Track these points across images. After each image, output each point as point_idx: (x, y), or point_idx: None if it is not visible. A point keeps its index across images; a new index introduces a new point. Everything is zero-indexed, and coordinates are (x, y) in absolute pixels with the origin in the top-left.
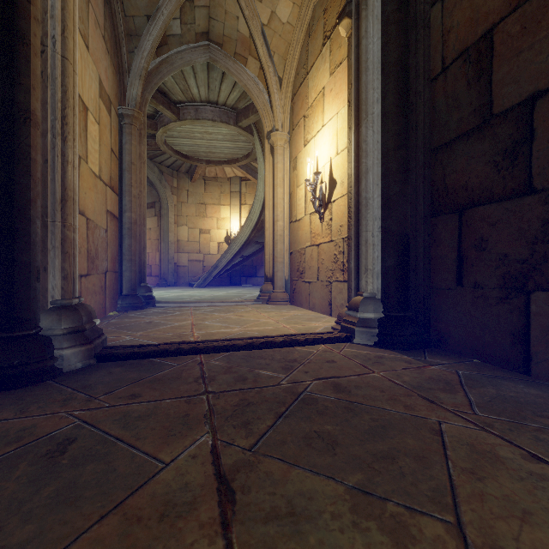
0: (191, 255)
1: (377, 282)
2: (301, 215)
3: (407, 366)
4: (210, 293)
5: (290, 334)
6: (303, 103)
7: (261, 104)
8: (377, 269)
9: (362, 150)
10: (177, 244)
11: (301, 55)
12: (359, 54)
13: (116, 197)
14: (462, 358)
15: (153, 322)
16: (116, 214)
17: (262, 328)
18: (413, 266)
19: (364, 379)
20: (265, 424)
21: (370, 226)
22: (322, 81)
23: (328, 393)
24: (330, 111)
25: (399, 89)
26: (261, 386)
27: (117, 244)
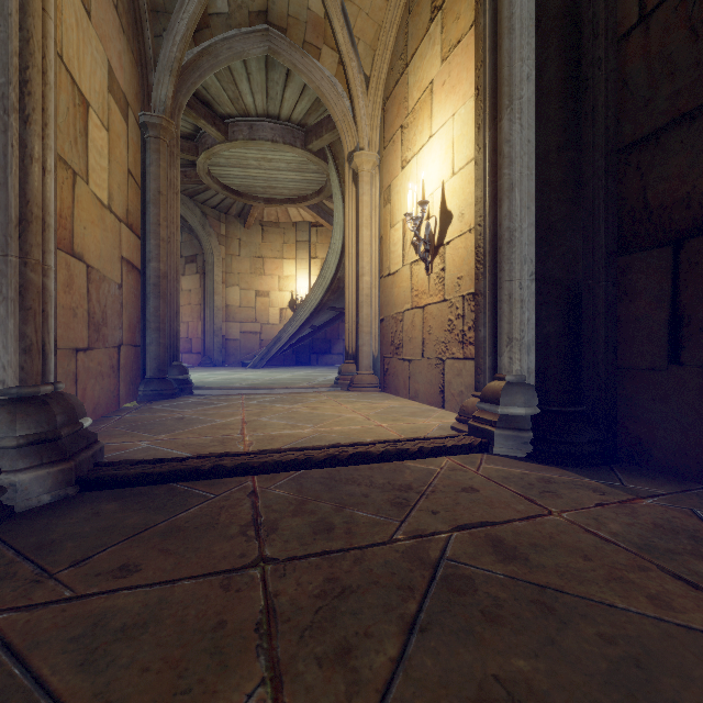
0: (245, 325)
1: (528, 359)
2: (397, 266)
3: (601, 500)
4: (269, 376)
5: (393, 440)
6: (400, 108)
7: (339, 113)
8: (528, 339)
9: (503, 155)
10: (225, 311)
11: (397, 41)
12: (498, 8)
13: (136, 240)
14: (684, 484)
15: (186, 419)
16: (136, 263)
17: (346, 429)
18: (588, 333)
19: (542, 528)
20: (384, 652)
21: (516, 271)
22: (429, 72)
23: (487, 562)
24: (442, 114)
25: (566, 55)
26: (360, 545)
27: (139, 307)
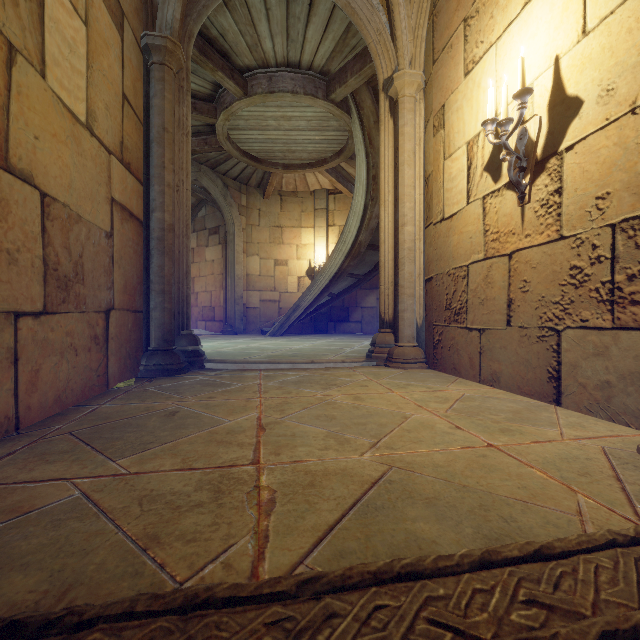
0: (264, 293)
1: None
2: (457, 206)
3: None
4: (289, 345)
5: (624, 538)
6: None
7: (374, 33)
8: None
9: None
10: (245, 280)
11: None
12: None
13: (136, 185)
14: None
15: (179, 415)
16: (136, 212)
17: (438, 455)
18: None
19: None
20: None
21: None
22: None
23: None
24: None
25: None
26: None
27: (141, 265)
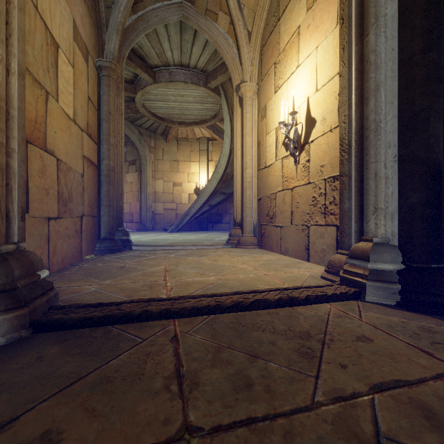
0: (166, 204)
1: (392, 224)
2: (271, 161)
3: None
4: (182, 237)
5: (282, 288)
6: (273, 50)
7: (230, 59)
8: (392, 208)
9: (369, 63)
10: (154, 195)
11: (271, 4)
12: None
13: (94, 145)
14: None
15: (126, 268)
16: (94, 161)
17: (241, 277)
18: None
19: None
20: None
21: (381, 154)
22: (296, 20)
23: None
24: (307, 48)
25: None
26: (284, 410)
27: (96, 190)
